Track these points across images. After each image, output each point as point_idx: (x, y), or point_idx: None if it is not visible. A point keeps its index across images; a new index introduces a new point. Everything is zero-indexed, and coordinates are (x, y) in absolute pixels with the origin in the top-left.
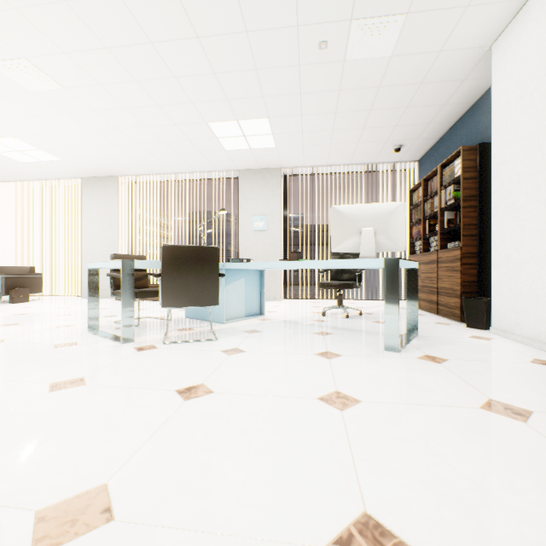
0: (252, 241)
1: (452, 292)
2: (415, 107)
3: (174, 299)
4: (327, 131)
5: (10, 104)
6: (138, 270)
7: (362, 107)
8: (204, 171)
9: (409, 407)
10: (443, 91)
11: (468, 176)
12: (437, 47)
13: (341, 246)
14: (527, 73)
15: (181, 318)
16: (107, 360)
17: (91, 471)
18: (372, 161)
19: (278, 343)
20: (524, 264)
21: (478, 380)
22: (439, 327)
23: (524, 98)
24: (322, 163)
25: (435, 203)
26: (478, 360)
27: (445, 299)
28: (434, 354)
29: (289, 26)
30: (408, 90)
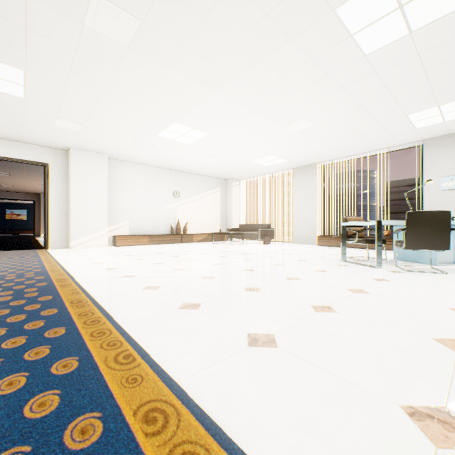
0: (439, 199)
1: None
2: None
3: (414, 244)
4: None
5: (281, 140)
6: (358, 226)
7: None
8: (386, 147)
9: None
10: None
11: None
12: None
13: None
14: None
15: (390, 259)
16: (382, 274)
17: (452, 304)
18: None
19: None
20: None
21: None
22: None
23: None
24: None
25: None
26: None
27: None
28: None
29: None
30: None
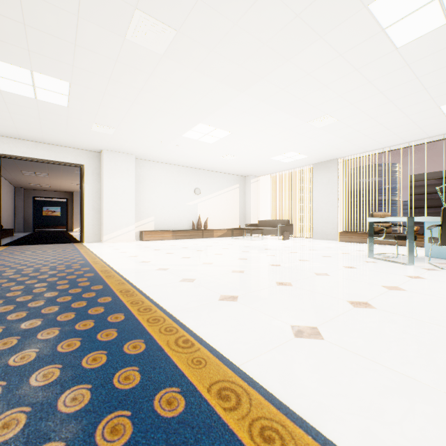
0: None
1: None
2: None
3: None
4: None
5: (303, 137)
6: (385, 222)
7: None
8: (414, 140)
9: None
10: None
11: None
12: None
13: None
14: None
15: (421, 256)
16: (415, 271)
17: None
18: None
19: None
20: None
21: None
22: None
23: None
24: None
25: None
26: None
27: None
28: None
29: None
30: None
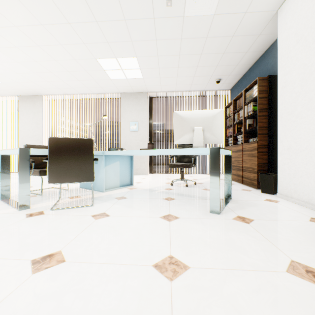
0: (129, 137)
1: (252, 169)
2: (229, 53)
3: (59, 177)
4: (174, 68)
5: None
6: (46, 155)
7: (196, 51)
8: (98, 93)
9: (229, 273)
10: (246, 42)
11: (262, 96)
12: (243, 9)
13: (180, 140)
14: (302, 25)
15: (76, 188)
16: None
17: None
18: (203, 89)
19: (136, 207)
20: (300, 152)
21: (278, 240)
22: (244, 192)
23: (300, 42)
24: (173, 89)
25: (241, 114)
26: (274, 220)
27: (247, 174)
28: (244, 215)
29: None
30: (224, 41)
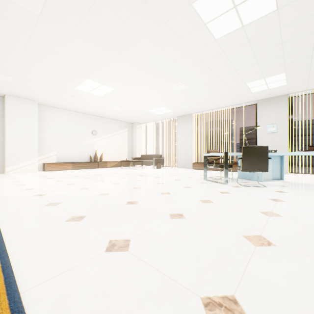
0: (266, 139)
1: None
2: None
3: (247, 168)
4: None
5: (167, 96)
6: (215, 156)
7: None
8: (235, 104)
9: None
10: None
11: None
12: None
13: None
14: None
15: (235, 178)
16: (226, 188)
17: (263, 209)
18: None
19: (304, 191)
20: None
21: None
22: None
23: None
24: None
25: None
26: None
27: None
28: None
29: (310, 32)
30: None
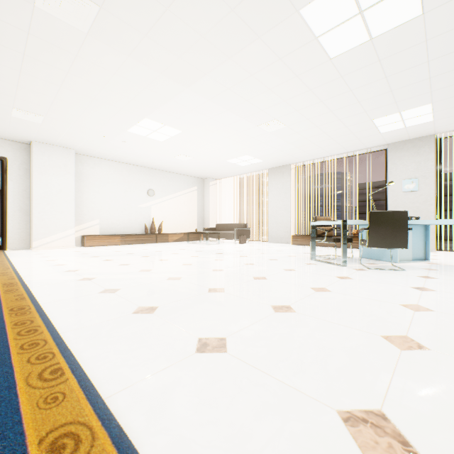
0: (402, 200)
1: None
2: None
3: (375, 243)
4: None
5: (255, 140)
6: (327, 225)
7: None
8: (355, 150)
9: None
10: None
11: None
12: None
13: None
14: None
15: (356, 257)
16: (346, 272)
17: (405, 301)
18: None
19: None
20: None
21: None
22: None
23: None
24: None
25: None
26: None
27: None
28: None
29: None
30: None
